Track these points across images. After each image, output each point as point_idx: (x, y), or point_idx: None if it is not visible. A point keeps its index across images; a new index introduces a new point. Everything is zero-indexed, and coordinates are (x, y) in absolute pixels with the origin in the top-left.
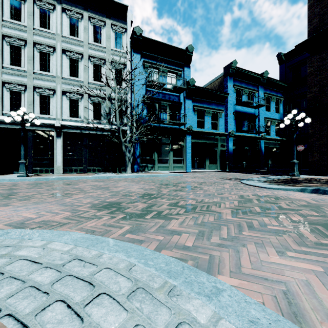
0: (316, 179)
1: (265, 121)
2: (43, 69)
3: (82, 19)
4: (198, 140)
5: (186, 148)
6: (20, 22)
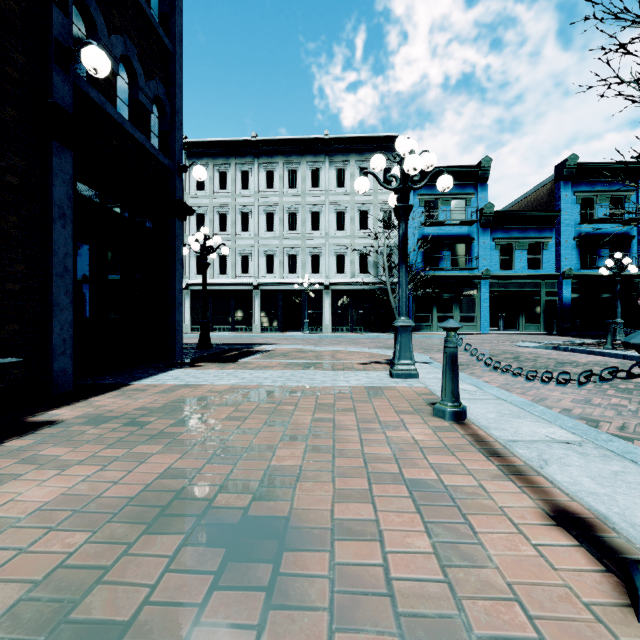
0: None
1: None
2: (313, 229)
3: (348, 166)
4: (501, 288)
5: (480, 300)
6: (296, 189)
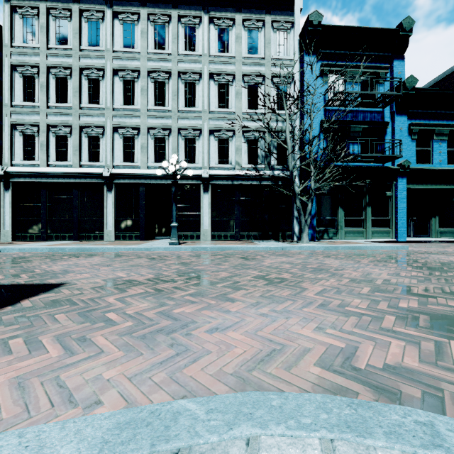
0: None
1: None
2: (188, 105)
3: (233, 26)
4: (418, 185)
5: (396, 200)
6: (164, 50)
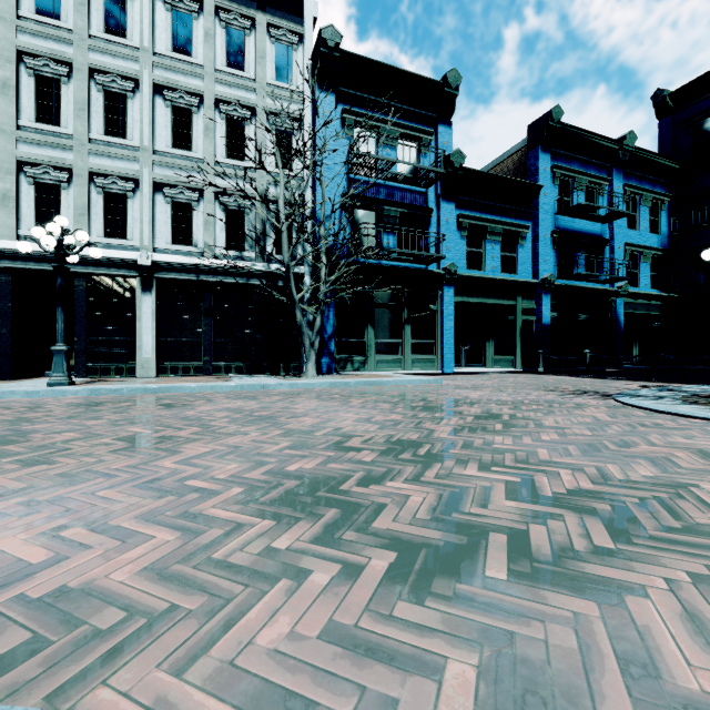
0: None
1: (626, 253)
2: (111, 133)
3: (200, 13)
4: (469, 298)
5: (442, 317)
6: (59, 21)
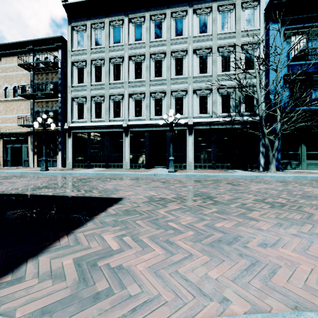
0: None
1: None
2: (177, 74)
3: (210, 12)
4: None
5: None
6: (161, 38)
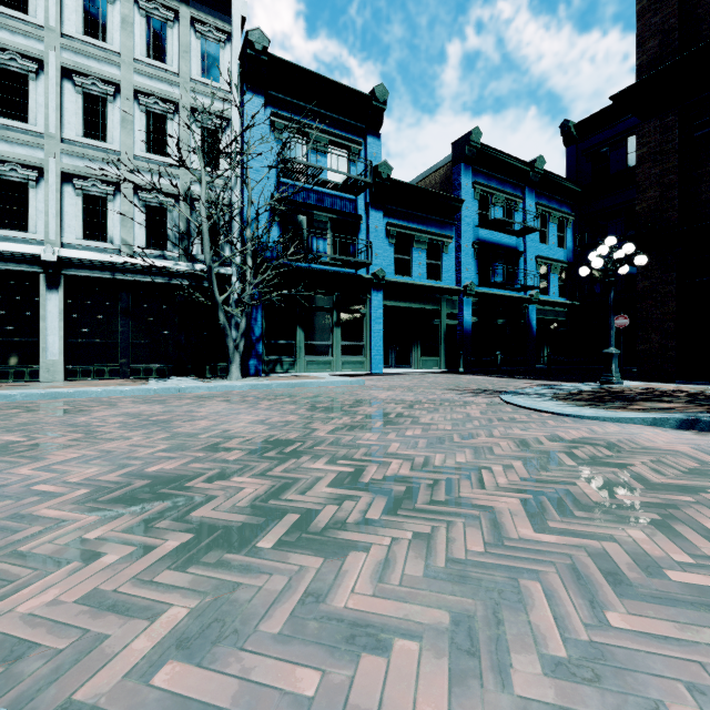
0: (662, 390)
1: (537, 265)
2: (9, 115)
3: None
4: (397, 303)
5: (371, 320)
6: None
